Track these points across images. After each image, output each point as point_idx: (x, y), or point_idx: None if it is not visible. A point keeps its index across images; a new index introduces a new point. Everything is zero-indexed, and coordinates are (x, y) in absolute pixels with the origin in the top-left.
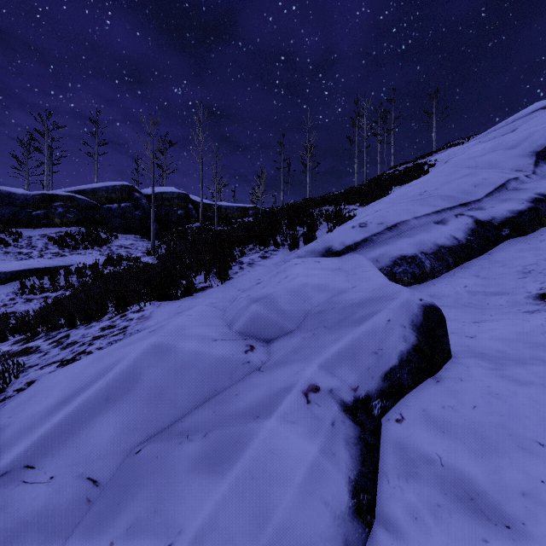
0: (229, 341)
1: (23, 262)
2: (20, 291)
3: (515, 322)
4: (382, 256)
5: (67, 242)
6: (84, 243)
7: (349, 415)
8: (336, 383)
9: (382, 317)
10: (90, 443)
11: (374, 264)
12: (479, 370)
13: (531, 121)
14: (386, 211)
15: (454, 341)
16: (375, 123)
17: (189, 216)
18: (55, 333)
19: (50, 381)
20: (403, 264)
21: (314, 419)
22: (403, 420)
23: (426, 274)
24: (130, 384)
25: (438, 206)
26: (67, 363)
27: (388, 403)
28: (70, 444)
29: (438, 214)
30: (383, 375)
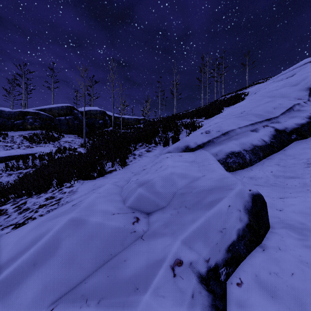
0: (122, 214)
1: (7, 151)
2: (5, 169)
3: (307, 200)
4: (220, 152)
5: (34, 139)
6: (44, 140)
7: (204, 285)
8: (194, 256)
9: (225, 204)
10: (18, 302)
11: (215, 157)
12: (291, 240)
13: (304, 69)
14: (222, 123)
15: (269, 213)
16: (213, 70)
17: (106, 123)
18: (18, 200)
19: (4, 242)
20: (233, 157)
21: (178, 292)
22: (242, 284)
23: (247, 163)
24: (52, 251)
25: (252, 121)
26: (19, 226)
27: (231, 269)
28: (2, 303)
29: (253, 125)
30: (227, 248)
